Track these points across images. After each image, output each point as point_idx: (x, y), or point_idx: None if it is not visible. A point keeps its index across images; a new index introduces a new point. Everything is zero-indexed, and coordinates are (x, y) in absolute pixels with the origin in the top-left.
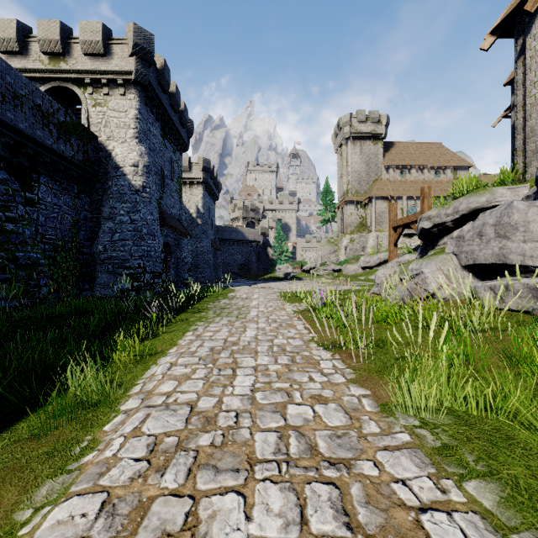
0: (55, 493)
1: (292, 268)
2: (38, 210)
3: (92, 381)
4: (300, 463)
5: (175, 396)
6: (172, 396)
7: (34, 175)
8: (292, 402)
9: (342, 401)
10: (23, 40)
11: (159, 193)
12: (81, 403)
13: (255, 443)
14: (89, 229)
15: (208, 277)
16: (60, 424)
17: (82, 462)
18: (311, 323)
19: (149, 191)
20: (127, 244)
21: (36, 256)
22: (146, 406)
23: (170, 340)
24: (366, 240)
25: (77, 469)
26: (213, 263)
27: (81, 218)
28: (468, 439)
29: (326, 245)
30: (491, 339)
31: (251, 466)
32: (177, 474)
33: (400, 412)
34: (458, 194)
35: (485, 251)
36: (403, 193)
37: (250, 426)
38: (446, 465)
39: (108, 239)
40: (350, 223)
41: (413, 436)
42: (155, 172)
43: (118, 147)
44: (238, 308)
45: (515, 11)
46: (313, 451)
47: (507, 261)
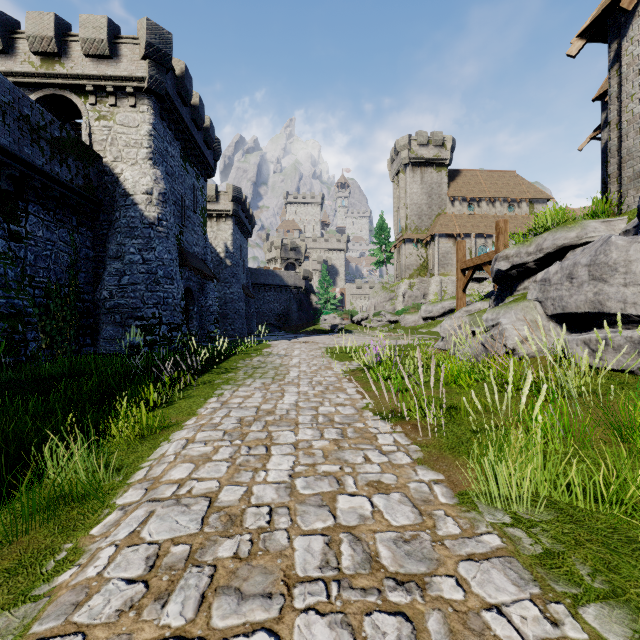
0: (9, 635)
1: (341, 319)
2: (25, 246)
3: (79, 465)
4: (356, 583)
5: (189, 485)
6: (186, 485)
7: (20, 203)
8: (343, 491)
9: (408, 489)
10: (8, 37)
11: (178, 228)
12: (63, 497)
13: (294, 553)
14: (91, 271)
15: (239, 330)
16: (33, 526)
17: (55, 584)
18: (364, 385)
19: (166, 224)
20: (138, 289)
21: (22, 304)
22: (150, 500)
23: (188, 409)
24: (428, 286)
25: (47, 595)
26: (245, 313)
27: (82, 257)
28: (577, 542)
29: (380, 291)
30: (589, 405)
31: (289, 589)
32: (185, 603)
33: (484, 504)
34: (542, 229)
35: (577, 297)
36: (471, 230)
37: (287, 527)
38: (553, 581)
39: (115, 282)
40: (409, 265)
41: (504, 539)
42: (173, 202)
43: (127, 170)
44: (274, 367)
45: (609, 9)
46: (374, 564)
47: (604, 310)
